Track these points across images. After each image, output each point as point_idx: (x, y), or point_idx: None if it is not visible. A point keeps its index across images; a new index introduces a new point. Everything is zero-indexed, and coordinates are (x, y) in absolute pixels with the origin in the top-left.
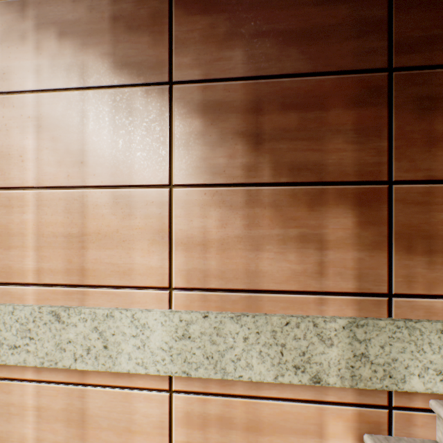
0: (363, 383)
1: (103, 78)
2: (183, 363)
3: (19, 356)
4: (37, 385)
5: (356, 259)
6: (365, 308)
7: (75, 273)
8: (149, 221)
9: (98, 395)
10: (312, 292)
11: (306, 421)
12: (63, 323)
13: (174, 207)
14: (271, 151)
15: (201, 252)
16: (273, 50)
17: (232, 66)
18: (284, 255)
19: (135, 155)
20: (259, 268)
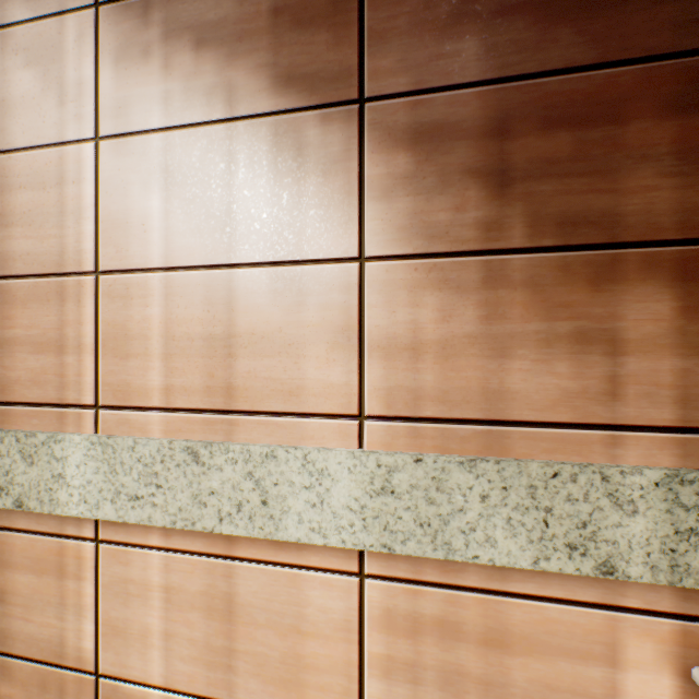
0: (693, 579)
1: (259, 102)
2: (382, 532)
3: (141, 512)
4: (164, 555)
5: (677, 371)
6: (694, 453)
7: (218, 393)
8: (328, 313)
9: (252, 575)
10: (597, 425)
11: (586, 637)
12: (203, 465)
13: (367, 291)
14: (526, 196)
15: (410, 361)
16: (528, 34)
17: (459, 65)
18: (547, 365)
19: (306, 214)
20: (506, 385)
